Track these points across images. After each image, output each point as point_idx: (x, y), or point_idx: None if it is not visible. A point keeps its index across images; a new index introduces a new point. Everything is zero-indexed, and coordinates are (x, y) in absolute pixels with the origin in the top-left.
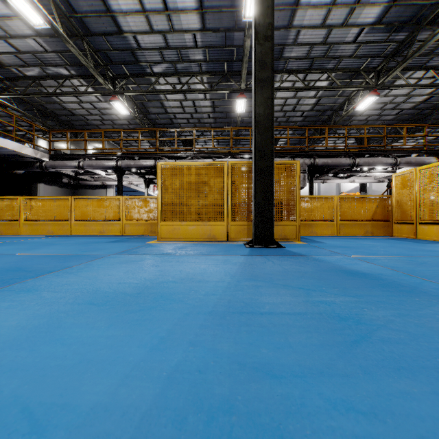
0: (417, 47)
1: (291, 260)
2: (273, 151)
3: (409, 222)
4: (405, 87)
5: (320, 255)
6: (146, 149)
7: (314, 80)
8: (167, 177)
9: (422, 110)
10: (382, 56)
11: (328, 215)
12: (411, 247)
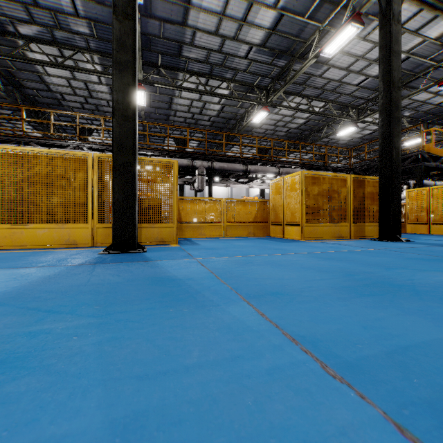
0: (292, 75)
1: (120, 269)
2: (135, 145)
3: (280, 224)
4: (288, 108)
5: (168, 259)
6: (28, 133)
7: (216, 87)
8: (2, 165)
9: (304, 131)
10: (270, 77)
11: (216, 217)
12: (267, 247)
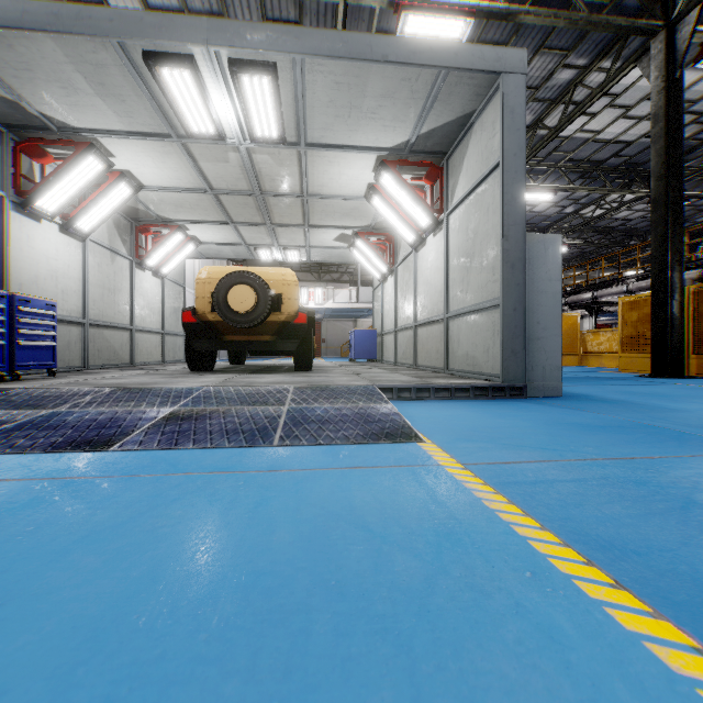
0: None
1: None
2: None
3: None
4: None
5: None
6: None
7: None
8: None
9: None
10: None
11: (613, 347)
12: None
